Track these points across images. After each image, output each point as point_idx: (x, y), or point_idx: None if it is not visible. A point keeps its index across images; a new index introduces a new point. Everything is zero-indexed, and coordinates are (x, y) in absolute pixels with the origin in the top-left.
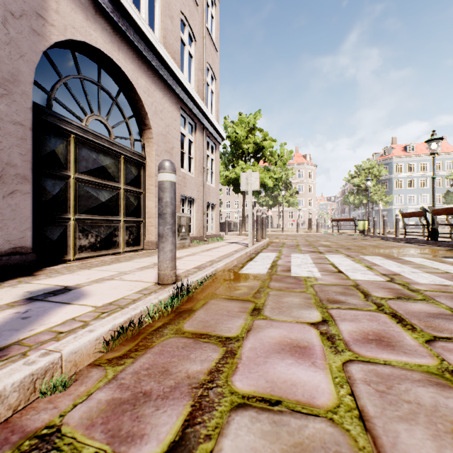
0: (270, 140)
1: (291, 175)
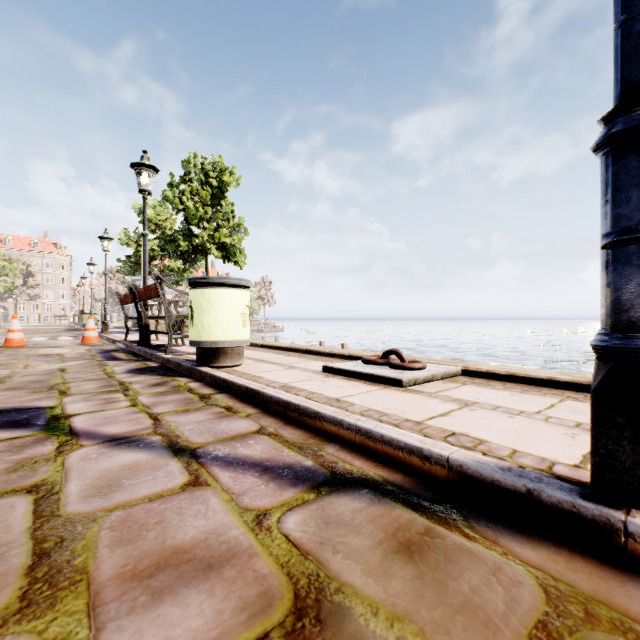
0: (2, 260)
1: (34, 269)
